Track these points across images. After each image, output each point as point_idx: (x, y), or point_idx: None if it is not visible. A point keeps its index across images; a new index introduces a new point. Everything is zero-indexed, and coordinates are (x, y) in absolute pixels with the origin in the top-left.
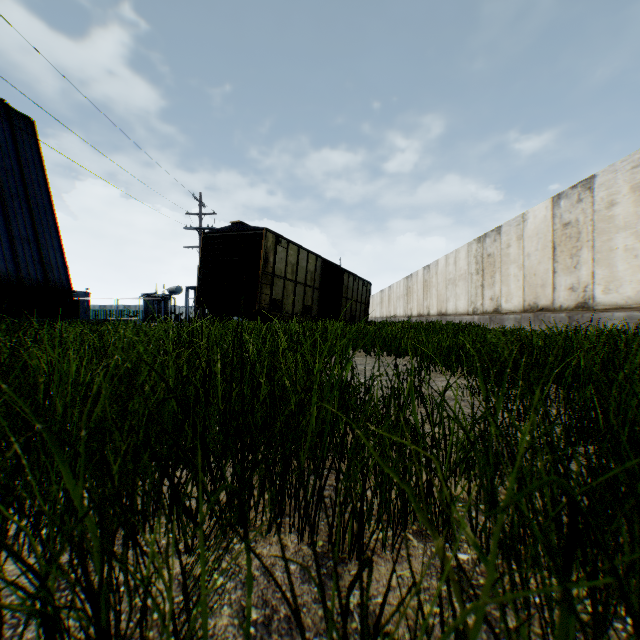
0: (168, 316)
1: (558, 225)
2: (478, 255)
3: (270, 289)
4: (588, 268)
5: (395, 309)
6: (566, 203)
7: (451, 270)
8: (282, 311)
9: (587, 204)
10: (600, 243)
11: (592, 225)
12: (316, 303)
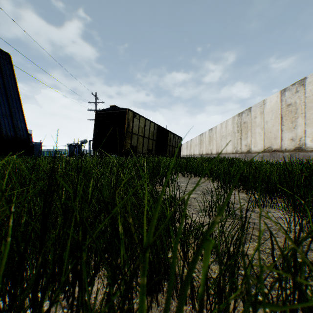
0: (80, 154)
1: (284, 105)
2: (238, 122)
3: (130, 140)
4: (302, 128)
5: (194, 151)
6: (289, 93)
7: (223, 131)
8: (136, 152)
9: (301, 93)
10: (309, 114)
11: (304, 105)
12: (154, 148)
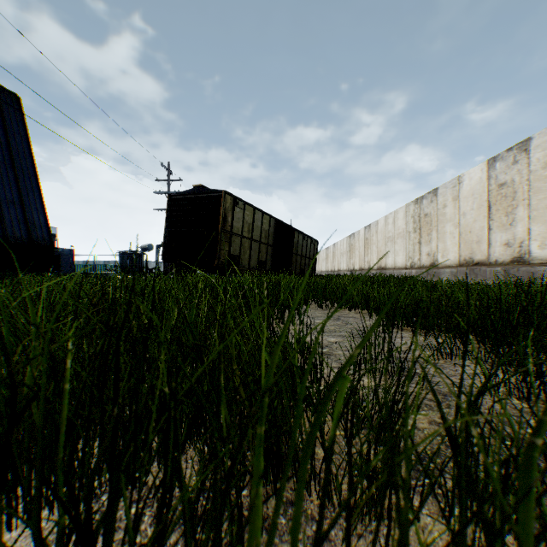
0: (141, 270)
1: (493, 186)
2: (415, 215)
3: (228, 246)
4: (524, 225)
5: (339, 264)
6: (501, 165)
7: (390, 229)
8: (239, 265)
9: (523, 165)
10: (536, 201)
11: (528, 184)
12: (270, 258)
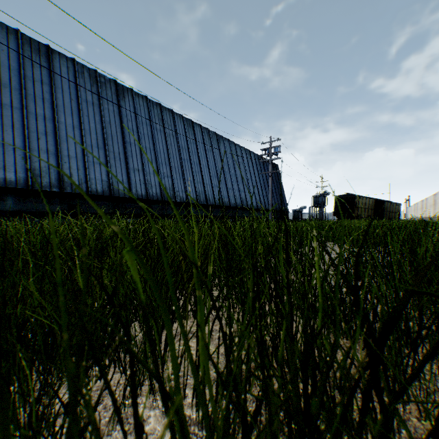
0: (301, 218)
1: None
2: (433, 199)
3: (356, 211)
4: None
5: (417, 214)
6: None
7: (429, 202)
8: (360, 217)
9: None
10: None
11: None
12: (372, 214)
